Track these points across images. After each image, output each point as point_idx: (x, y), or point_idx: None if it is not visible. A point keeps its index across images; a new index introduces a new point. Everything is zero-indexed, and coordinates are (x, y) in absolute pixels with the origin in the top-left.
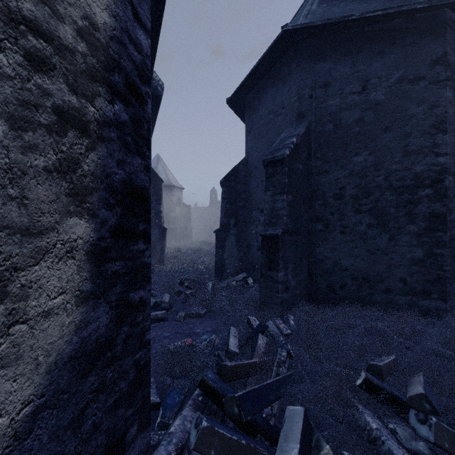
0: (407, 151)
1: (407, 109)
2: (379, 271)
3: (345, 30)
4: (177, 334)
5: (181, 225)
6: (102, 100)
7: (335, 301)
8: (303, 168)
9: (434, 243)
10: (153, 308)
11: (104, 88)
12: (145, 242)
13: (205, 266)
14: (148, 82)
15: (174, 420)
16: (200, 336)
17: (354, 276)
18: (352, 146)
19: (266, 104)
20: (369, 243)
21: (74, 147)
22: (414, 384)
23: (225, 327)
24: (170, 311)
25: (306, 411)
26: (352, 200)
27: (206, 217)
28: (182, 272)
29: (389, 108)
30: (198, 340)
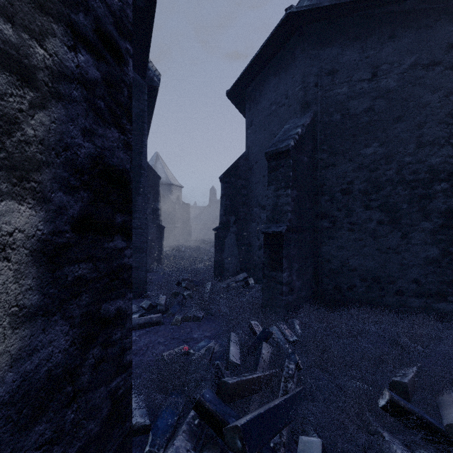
0: (421, 142)
1: (420, 96)
2: (391, 272)
3: (354, 13)
4: (173, 340)
5: (180, 223)
6: (58, 43)
7: (342, 304)
8: (309, 161)
9: (450, 241)
10: (148, 310)
11: (61, 27)
12: (125, 239)
13: (204, 265)
14: (130, 38)
15: (164, 452)
16: (197, 342)
17: (363, 277)
18: (361, 137)
19: (268, 95)
20: (379, 241)
21: (8, 99)
22: (448, 407)
23: (225, 332)
24: (166, 313)
25: (323, 444)
26: (361, 195)
27: (205, 216)
28: (180, 272)
29: (401, 96)
30: (196, 347)
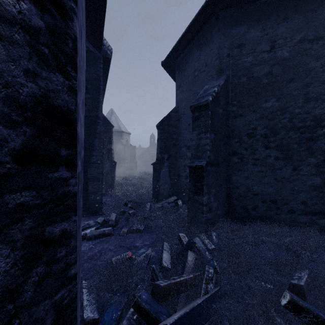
0: (308, 97)
1: (307, 63)
2: (285, 196)
3: (257, 1)
4: (120, 247)
5: (129, 160)
6: None
7: (248, 220)
8: (223, 112)
9: None
10: (102, 224)
11: None
12: (69, 169)
13: (145, 190)
14: None
15: None
16: (138, 249)
17: (264, 200)
18: (262, 94)
19: (192, 64)
20: (276, 173)
21: None
22: None
23: (160, 241)
24: (116, 227)
25: None
26: (262, 138)
27: (147, 155)
28: (127, 195)
29: (292, 63)
30: (137, 253)
